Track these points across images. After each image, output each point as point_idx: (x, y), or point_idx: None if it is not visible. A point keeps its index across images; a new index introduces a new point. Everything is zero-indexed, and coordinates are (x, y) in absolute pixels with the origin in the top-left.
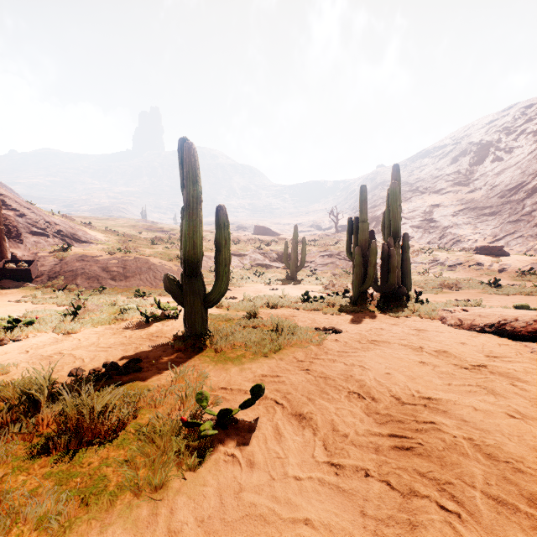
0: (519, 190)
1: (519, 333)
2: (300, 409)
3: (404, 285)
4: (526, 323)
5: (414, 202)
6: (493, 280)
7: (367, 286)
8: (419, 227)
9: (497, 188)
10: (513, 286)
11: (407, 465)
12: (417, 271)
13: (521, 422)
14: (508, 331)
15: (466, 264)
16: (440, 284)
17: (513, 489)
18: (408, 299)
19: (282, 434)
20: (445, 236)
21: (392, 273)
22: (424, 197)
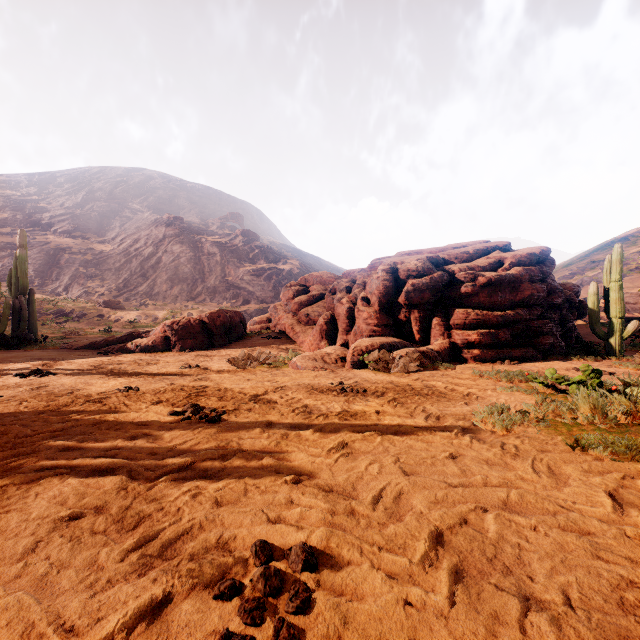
0: (140, 253)
1: (97, 346)
2: (4, 367)
3: (31, 333)
4: (100, 342)
5: (35, 239)
6: (108, 328)
7: (1, 332)
8: (42, 272)
9: (124, 246)
10: (120, 332)
11: (49, 365)
12: (41, 322)
13: (82, 359)
14: (93, 346)
15: (90, 316)
16: (65, 333)
17: (74, 363)
18: (37, 341)
19: (3, 369)
20: (74, 285)
21: (24, 322)
22: (49, 235)
